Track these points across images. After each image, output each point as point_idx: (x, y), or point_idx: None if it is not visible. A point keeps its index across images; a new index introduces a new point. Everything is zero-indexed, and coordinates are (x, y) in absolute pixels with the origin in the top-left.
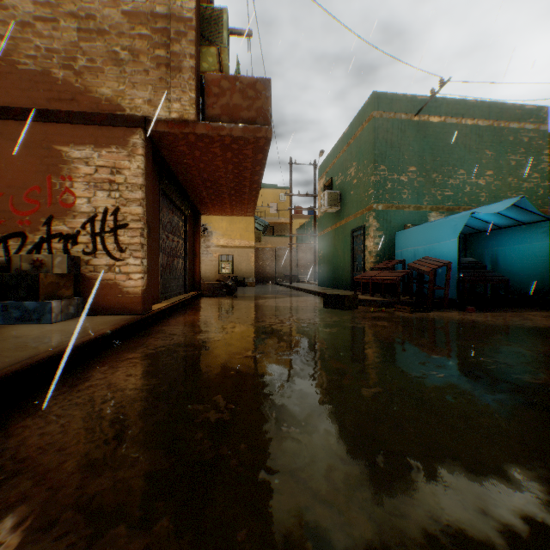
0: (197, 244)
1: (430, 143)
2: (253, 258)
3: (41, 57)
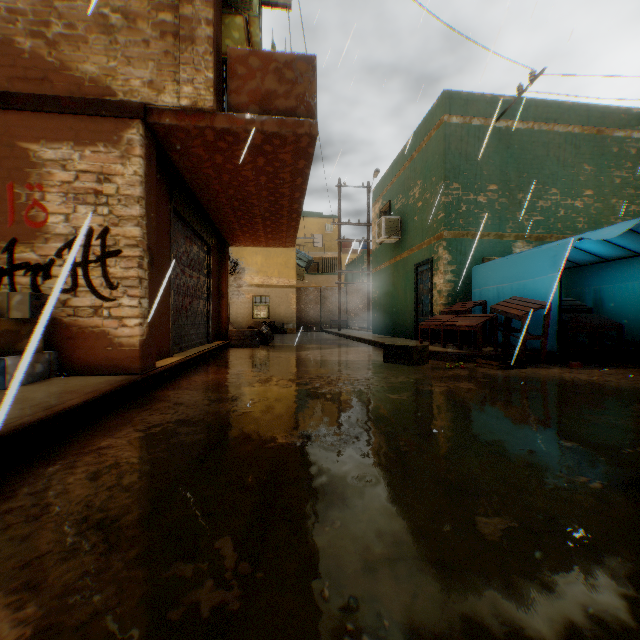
0: (223, 282)
1: (514, 155)
2: (294, 299)
3: (0, 20)
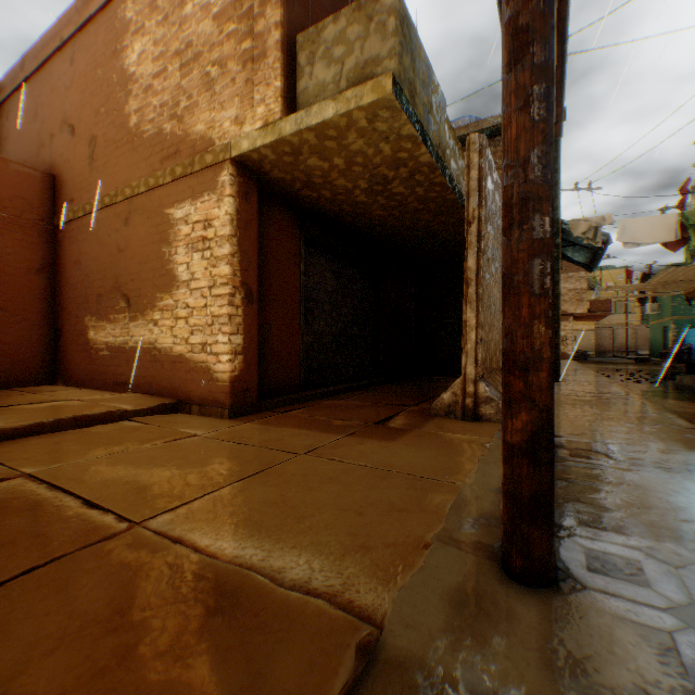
0: None
1: None
2: (592, 337)
3: None
